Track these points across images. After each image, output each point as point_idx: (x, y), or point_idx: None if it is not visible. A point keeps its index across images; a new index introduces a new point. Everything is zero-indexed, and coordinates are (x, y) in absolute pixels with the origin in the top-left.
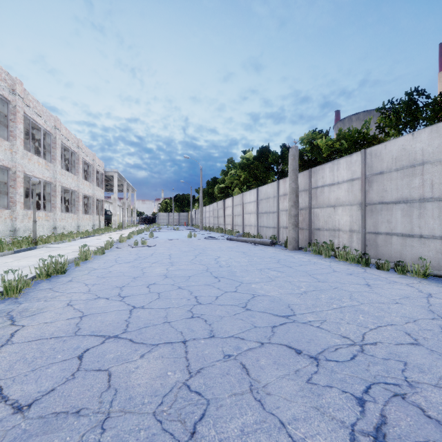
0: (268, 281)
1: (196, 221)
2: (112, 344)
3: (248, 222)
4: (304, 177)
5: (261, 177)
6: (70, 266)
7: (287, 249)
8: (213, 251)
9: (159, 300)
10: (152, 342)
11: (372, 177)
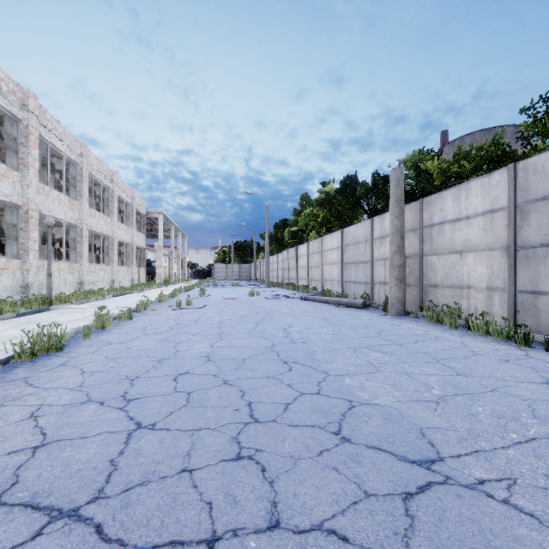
0: (371, 372)
1: (261, 274)
2: (54, 542)
3: (329, 275)
4: (411, 212)
5: (346, 216)
6: (77, 339)
7: (388, 314)
8: (281, 315)
9: (185, 409)
10: (142, 539)
11: (528, 206)
